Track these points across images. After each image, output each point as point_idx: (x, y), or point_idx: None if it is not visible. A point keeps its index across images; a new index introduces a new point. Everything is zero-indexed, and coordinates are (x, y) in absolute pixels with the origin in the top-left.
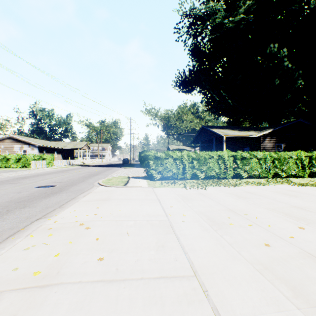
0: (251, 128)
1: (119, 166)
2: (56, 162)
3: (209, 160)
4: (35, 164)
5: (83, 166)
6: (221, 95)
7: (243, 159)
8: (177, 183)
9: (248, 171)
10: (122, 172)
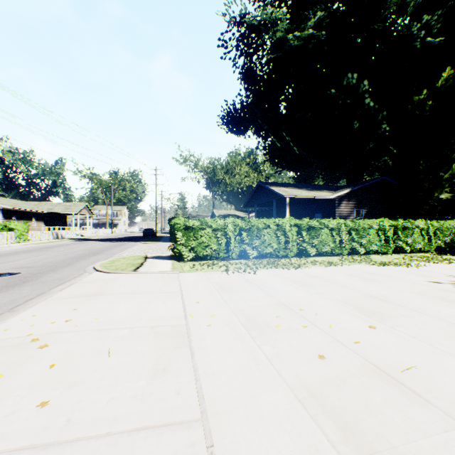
0: (323, 187)
1: (138, 240)
2: (33, 235)
3: (263, 231)
4: None
5: (80, 241)
6: (284, 139)
7: (311, 230)
8: (216, 265)
9: (317, 246)
10: (138, 249)
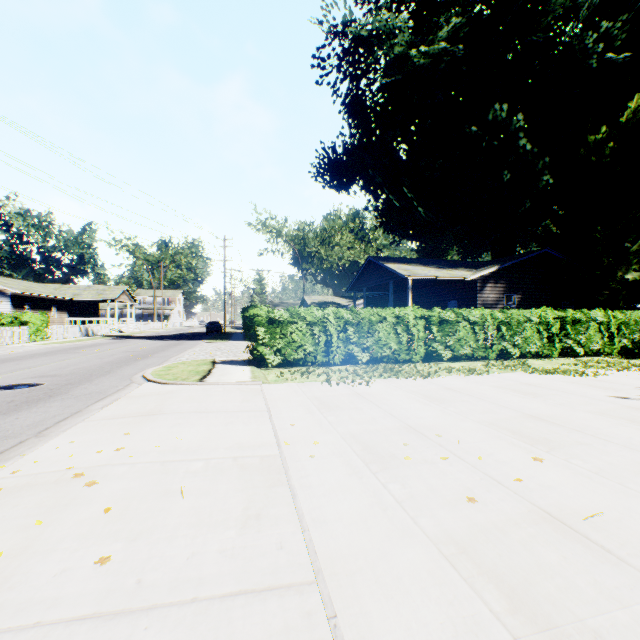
0: (460, 263)
1: (199, 338)
2: (54, 330)
3: (378, 325)
4: (1, 334)
5: (118, 339)
6: (405, 196)
7: (444, 324)
8: (312, 373)
9: (453, 347)
10: (202, 350)
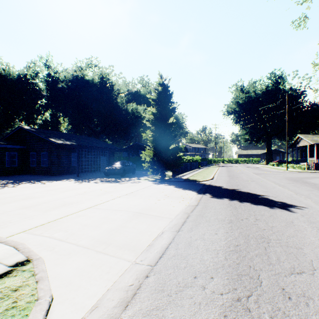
0: None
1: None
2: None
3: None
4: None
5: None
6: None
7: None
8: None
9: None
10: None
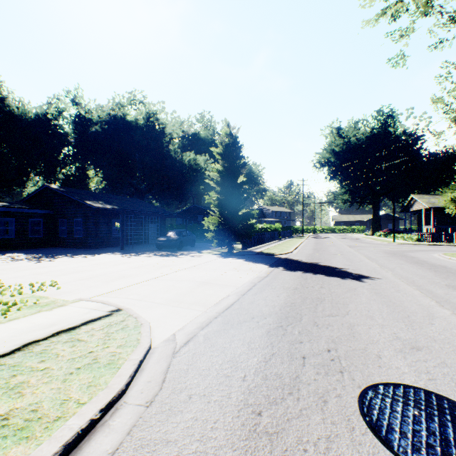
0: None
1: None
2: None
3: None
4: None
5: None
6: None
7: None
8: None
9: None
10: None
